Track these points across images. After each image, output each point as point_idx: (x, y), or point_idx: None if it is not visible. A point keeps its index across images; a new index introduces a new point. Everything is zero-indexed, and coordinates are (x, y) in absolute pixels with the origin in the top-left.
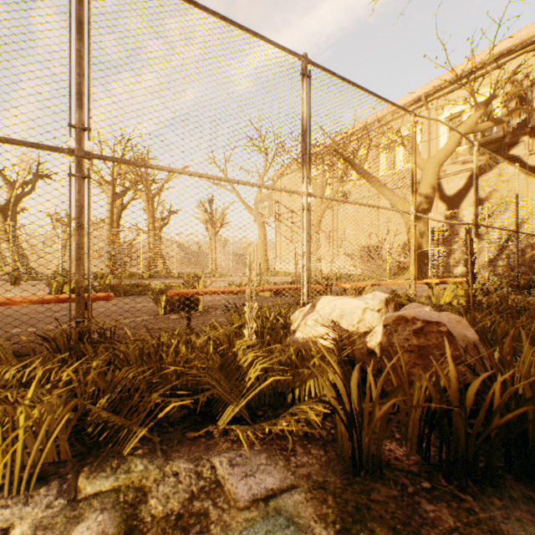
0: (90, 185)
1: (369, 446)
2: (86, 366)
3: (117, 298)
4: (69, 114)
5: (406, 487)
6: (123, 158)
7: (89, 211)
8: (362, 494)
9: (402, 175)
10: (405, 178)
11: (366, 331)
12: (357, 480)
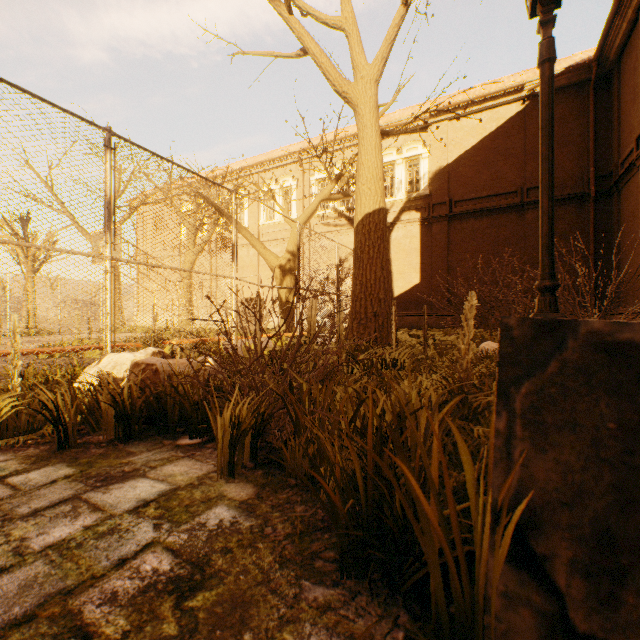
0: None
1: (72, 432)
2: None
3: None
4: None
5: (91, 447)
6: None
7: None
8: (59, 453)
9: (281, 228)
10: (283, 230)
11: None
12: (61, 450)
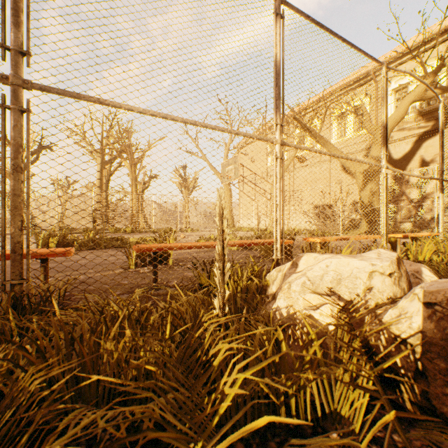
0: (29, 121)
1: None
2: (3, 348)
3: (97, 250)
4: (2, 32)
5: None
6: (110, 131)
7: (28, 151)
8: None
9: (352, 142)
10: (354, 144)
11: (377, 303)
12: None
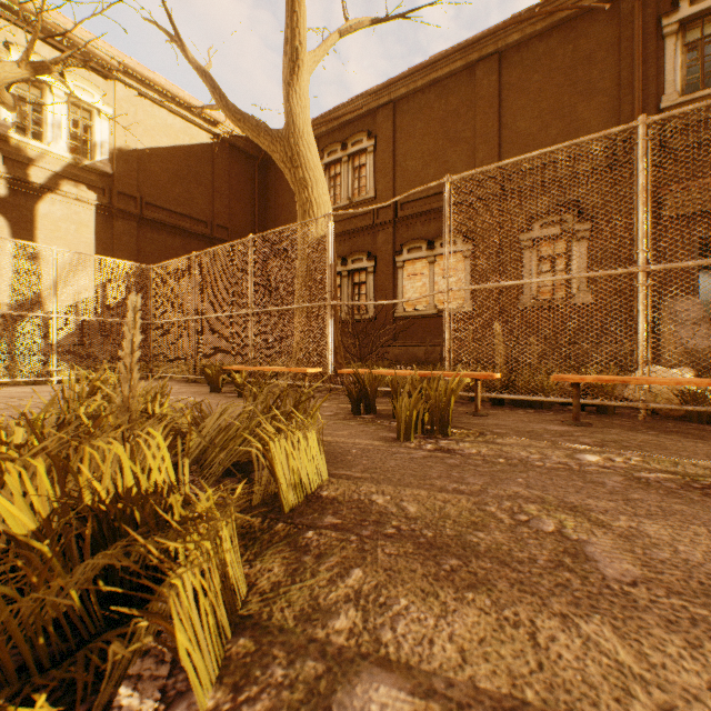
0: None
1: None
2: None
3: None
4: None
5: None
6: None
7: None
8: None
9: None
10: None
11: None
12: None
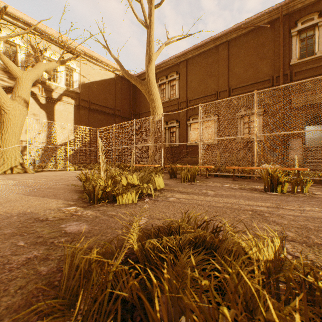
0: None
1: None
2: None
3: None
4: None
5: None
6: None
7: None
8: None
9: None
10: None
11: None
12: None
